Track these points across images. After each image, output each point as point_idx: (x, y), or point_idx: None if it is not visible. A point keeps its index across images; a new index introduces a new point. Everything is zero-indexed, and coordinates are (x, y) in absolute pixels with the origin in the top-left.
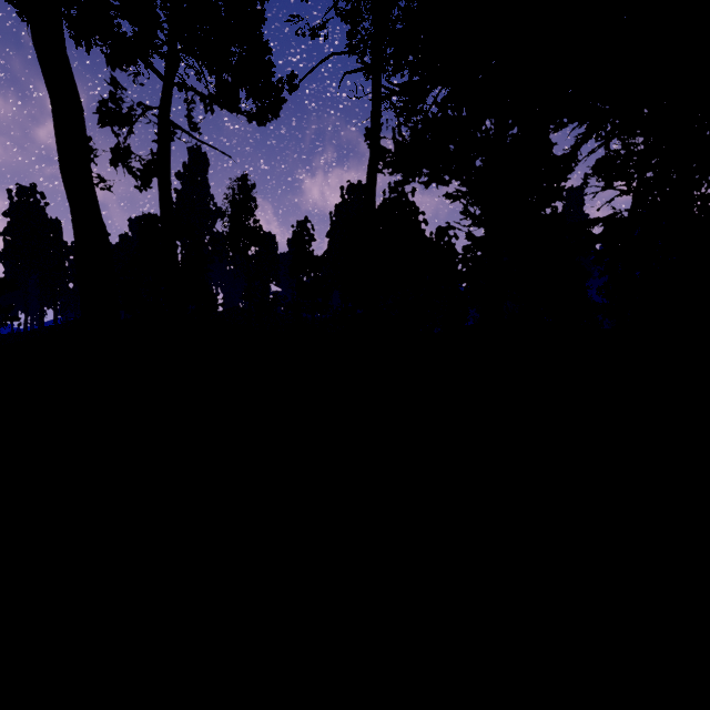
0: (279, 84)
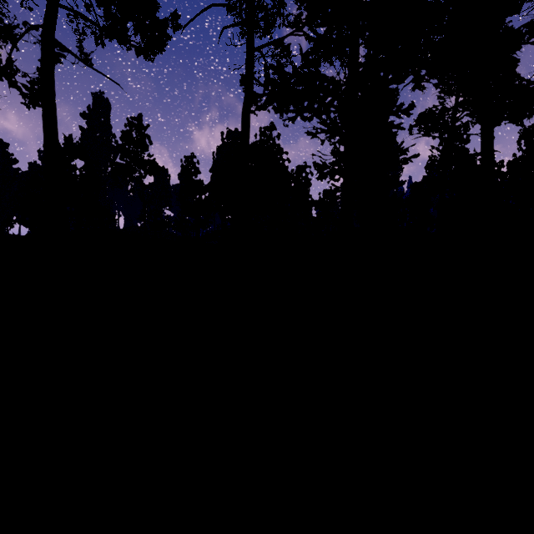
0: (163, 21)
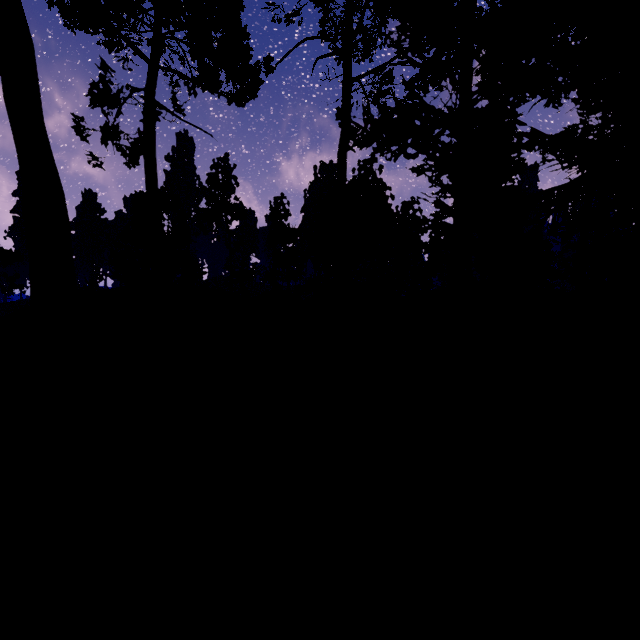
0: (256, 66)
